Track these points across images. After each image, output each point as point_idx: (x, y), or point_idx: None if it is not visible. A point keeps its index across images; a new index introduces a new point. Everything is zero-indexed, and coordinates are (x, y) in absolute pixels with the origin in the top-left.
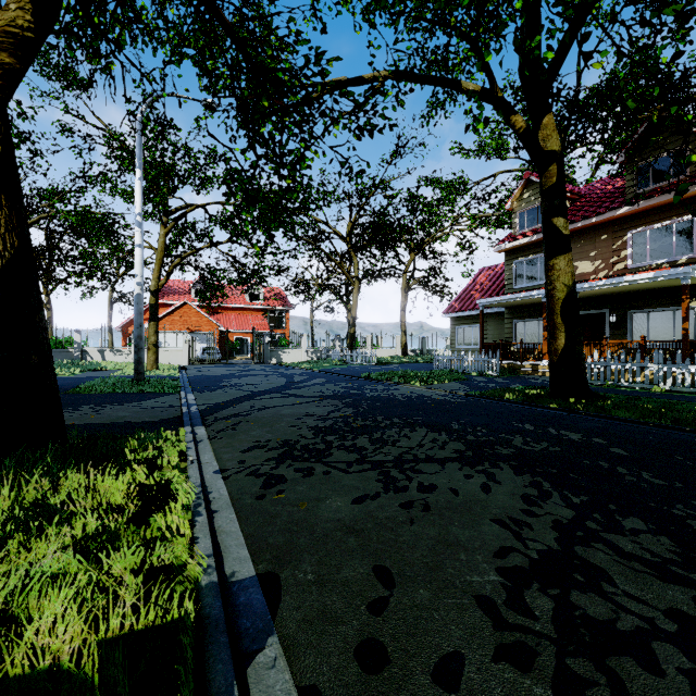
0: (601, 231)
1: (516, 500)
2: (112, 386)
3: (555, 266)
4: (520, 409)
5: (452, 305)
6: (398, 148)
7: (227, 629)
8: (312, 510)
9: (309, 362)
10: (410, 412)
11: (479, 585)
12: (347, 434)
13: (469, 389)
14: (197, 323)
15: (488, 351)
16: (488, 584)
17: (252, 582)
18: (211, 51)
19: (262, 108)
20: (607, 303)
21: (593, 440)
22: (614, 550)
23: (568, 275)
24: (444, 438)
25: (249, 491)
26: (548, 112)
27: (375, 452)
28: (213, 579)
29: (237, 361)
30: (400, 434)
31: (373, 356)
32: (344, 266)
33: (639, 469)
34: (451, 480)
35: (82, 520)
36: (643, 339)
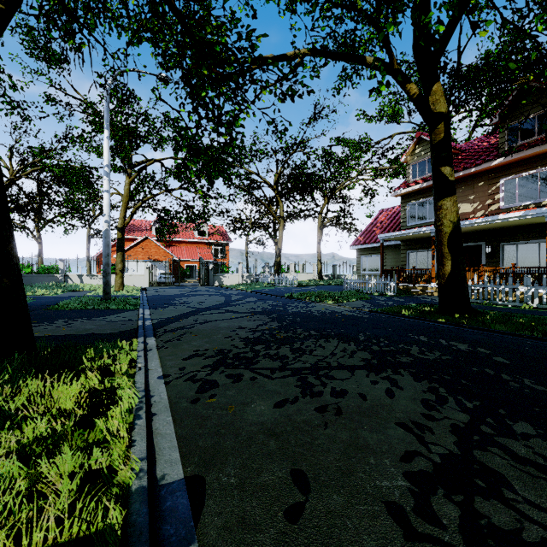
0: (479, 178)
1: (416, 405)
2: (84, 304)
3: (442, 206)
4: (414, 323)
5: (358, 239)
6: (315, 114)
7: (151, 536)
8: (239, 413)
9: (244, 285)
10: (324, 326)
11: (388, 491)
12: (272, 344)
13: (372, 307)
14: (156, 254)
15: (387, 276)
16: (397, 489)
17: (180, 485)
18: (161, 29)
19: (203, 76)
20: (483, 237)
21: (478, 350)
22: (510, 455)
23: (453, 214)
24: (352, 348)
25: (186, 395)
26: (437, 81)
27: (295, 360)
28: (143, 483)
29: (187, 284)
30: (316, 344)
31: (295, 279)
32: (272, 209)
33: (521, 376)
34: (360, 385)
35: (32, 424)
36: (513, 266)
